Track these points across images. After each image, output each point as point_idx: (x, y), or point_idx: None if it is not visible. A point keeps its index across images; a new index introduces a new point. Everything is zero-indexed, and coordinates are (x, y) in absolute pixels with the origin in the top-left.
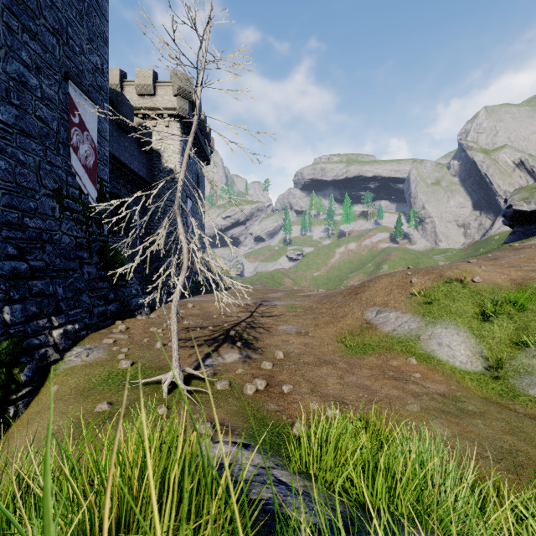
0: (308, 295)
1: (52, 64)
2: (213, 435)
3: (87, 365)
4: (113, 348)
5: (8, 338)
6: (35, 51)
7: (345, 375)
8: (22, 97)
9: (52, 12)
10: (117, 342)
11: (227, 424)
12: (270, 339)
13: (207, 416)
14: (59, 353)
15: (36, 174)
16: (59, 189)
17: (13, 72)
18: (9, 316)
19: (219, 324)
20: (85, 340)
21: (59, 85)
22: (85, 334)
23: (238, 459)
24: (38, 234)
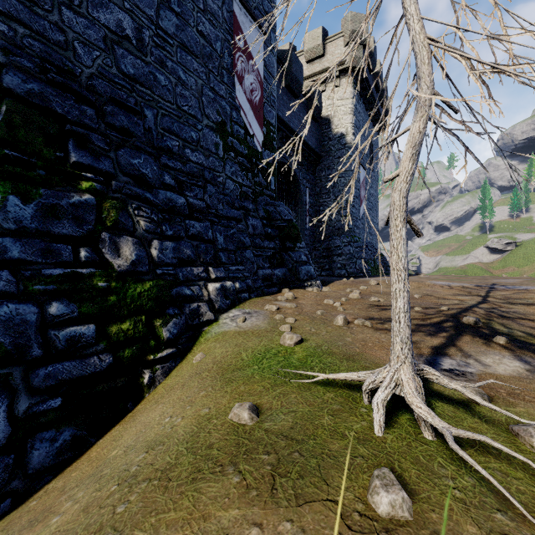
0: None
1: None
2: None
3: (241, 333)
4: (275, 316)
5: (154, 279)
6: None
7: None
8: (183, 5)
9: None
10: (281, 310)
11: None
12: None
13: None
14: (214, 312)
15: (198, 100)
16: (222, 124)
17: None
18: (157, 251)
19: (429, 306)
20: (245, 303)
21: (222, 1)
22: (247, 297)
23: None
24: (201, 171)
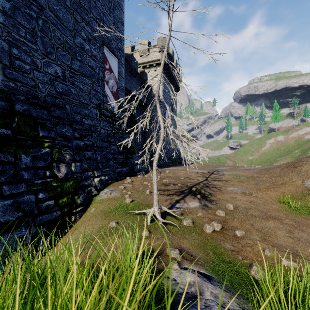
0: (248, 168)
1: (96, 38)
2: (181, 261)
3: (109, 199)
4: (123, 191)
5: (73, 180)
6: (88, 31)
7: (294, 231)
8: (82, 56)
9: (96, 10)
10: (126, 188)
11: (191, 253)
12: (221, 195)
13: (176, 243)
14: (97, 190)
15: (88, 96)
16: (99, 104)
17: (78, 43)
18: (74, 168)
19: (184, 183)
20: (110, 185)
21: (99, 49)
22: (111, 182)
23: (203, 292)
24: (89, 127)
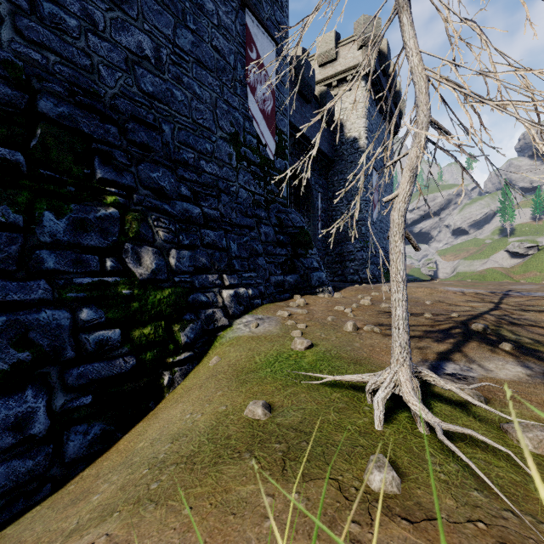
0: None
1: None
2: None
3: (254, 338)
4: (287, 322)
5: (172, 287)
6: None
7: None
8: (198, 22)
9: None
10: (293, 316)
11: None
12: None
13: None
14: (228, 318)
15: (212, 113)
16: (235, 134)
17: None
18: (174, 260)
19: (440, 312)
20: (257, 309)
21: (235, 15)
22: (260, 303)
23: None
24: (215, 181)
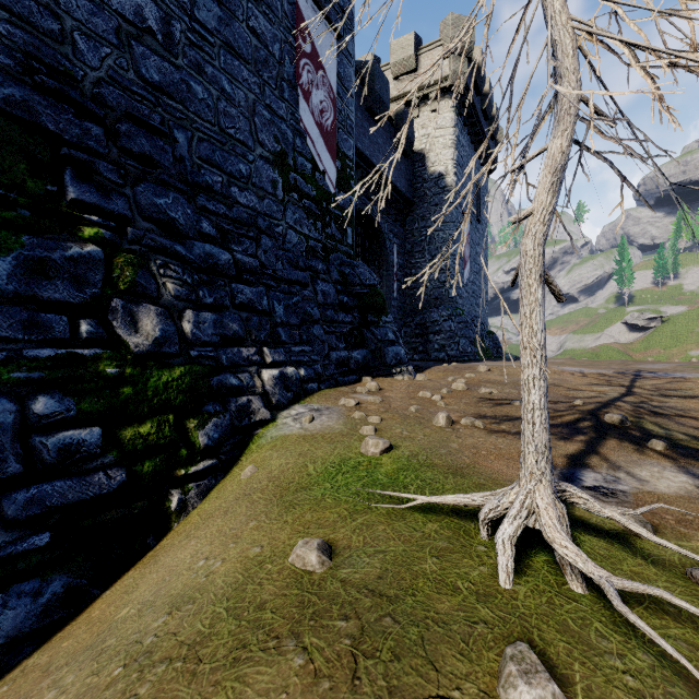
0: None
1: None
2: None
3: (307, 437)
4: (354, 414)
5: (187, 364)
6: None
7: None
8: None
9: None
10: (362, 405)
11: None
12: None
13: None
14: (270, 409)
15: (249, 121)
16: (282, 154)
17: None
18: (190, 325)
19: (558, 399)
20: (312, 397)
21: None
22: (315, 389)
23: None
24: (252, 218)
